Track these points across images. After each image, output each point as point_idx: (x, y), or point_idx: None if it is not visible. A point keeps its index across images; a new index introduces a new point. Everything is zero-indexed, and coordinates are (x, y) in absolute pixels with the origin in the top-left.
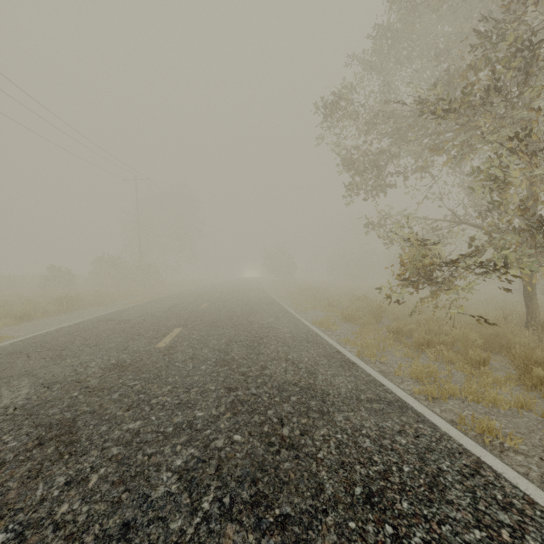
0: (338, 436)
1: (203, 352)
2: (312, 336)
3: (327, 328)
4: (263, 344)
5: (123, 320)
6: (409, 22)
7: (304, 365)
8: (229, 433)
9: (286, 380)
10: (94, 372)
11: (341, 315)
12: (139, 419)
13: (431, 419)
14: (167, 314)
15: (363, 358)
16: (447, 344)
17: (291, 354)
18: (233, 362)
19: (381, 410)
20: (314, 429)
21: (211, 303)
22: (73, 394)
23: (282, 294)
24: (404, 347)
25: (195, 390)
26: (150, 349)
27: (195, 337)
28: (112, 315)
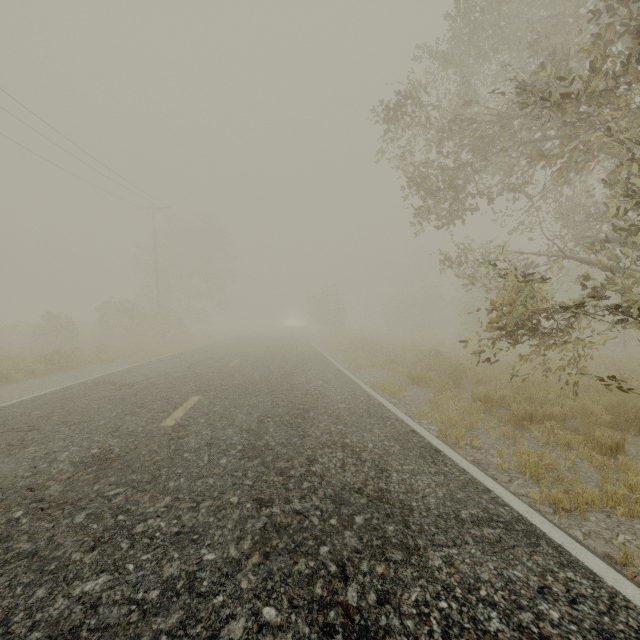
0: (442, 605)
1: (226, 434)
2: (374, 406)
3: (392, 394)
4: (310, 420)
5: (126, 383)
6: (494, 3)
7: (369, 454)
8: (256, 603)
9: (344, 483)
10: (61, 471)
11: (408, 376)
12: (106, 570)
13: (581, 559)
14: (184, 374)
15: (447, 440)
16: (557, 419)
17: (348, 437)
18: (267, 451)
19: (498, 541)
20: (399, 589)
21: (242, 360)
22: (14, 515)
23: (331, 347)
24: (498, 422)
25: (207, 505)
26: (152, 430)
27: (217, 409)
28: (114, 377)
